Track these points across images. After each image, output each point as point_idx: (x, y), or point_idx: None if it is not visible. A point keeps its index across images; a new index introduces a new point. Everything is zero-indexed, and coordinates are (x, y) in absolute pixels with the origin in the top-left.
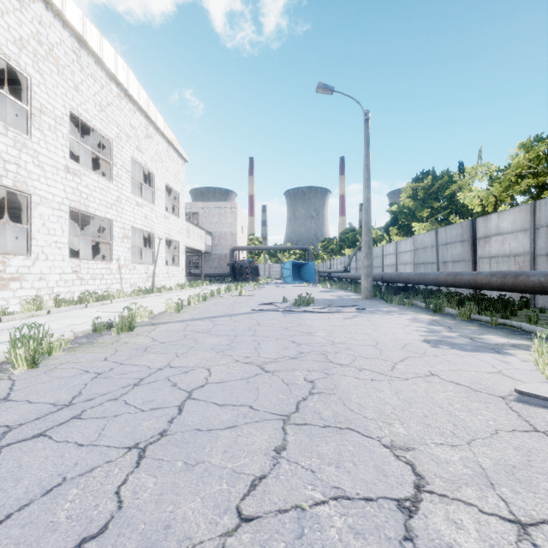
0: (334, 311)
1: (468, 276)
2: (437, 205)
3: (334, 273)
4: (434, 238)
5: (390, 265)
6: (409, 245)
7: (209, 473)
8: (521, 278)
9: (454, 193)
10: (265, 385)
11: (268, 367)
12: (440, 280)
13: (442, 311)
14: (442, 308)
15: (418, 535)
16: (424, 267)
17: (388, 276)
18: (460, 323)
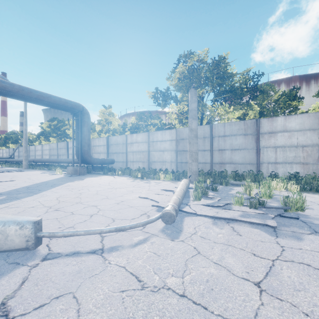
0: (11, 171)
1: (60, 160)
2: (60, 132)
3: (2, 159)
4: (57, 146)
5: (39, 155)
6: (48, 147)
7: (3, 180)
8: (68, 160)
9: (67, 128)
10: (3, 178)
11: (0, 177)
12: (53, 161)
13: (51, 169)
14: (51, 168)
15: (29, 178)
16: (53, 156)
17: (36, 160)
18: (53, 171)
